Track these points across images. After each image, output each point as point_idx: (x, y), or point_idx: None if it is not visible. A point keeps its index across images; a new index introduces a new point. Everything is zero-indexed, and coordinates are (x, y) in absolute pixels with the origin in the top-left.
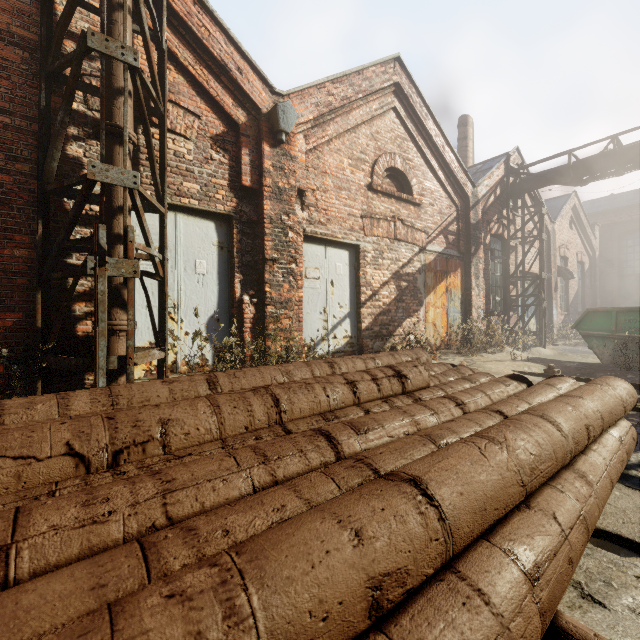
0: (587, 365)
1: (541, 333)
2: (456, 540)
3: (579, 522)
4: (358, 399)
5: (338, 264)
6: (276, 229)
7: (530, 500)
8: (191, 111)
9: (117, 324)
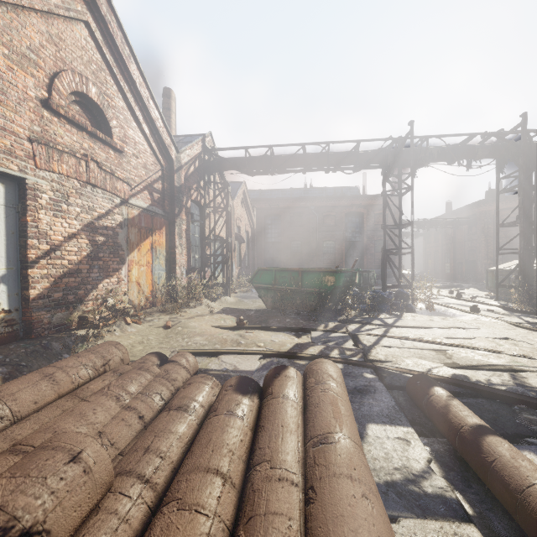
0: (261, 312)
1: (228, 285)
2: None
3: None
4: None
5: None
6: None
7: None
8: None
9: None
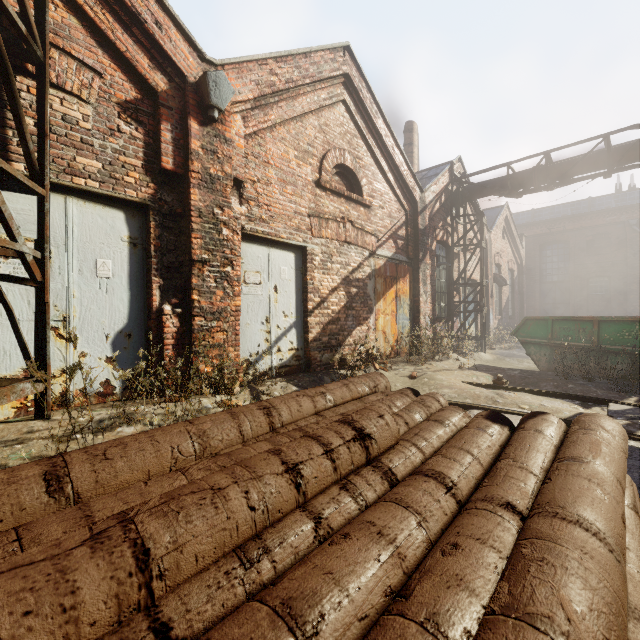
0: (529, 373)
1: (482, 338)
2: None
3: None
4: (304, 495)
5: (283, 267)
6: (207, 224)
7: None
8: (88, 65)
9: None
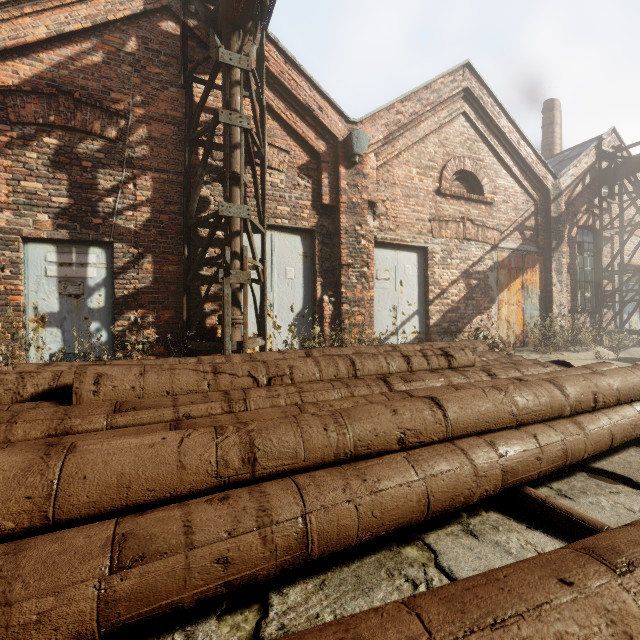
0: None
1: None
2: (454, 429)
3: (557, 444)
4: (411, 368)
5: (407, 266)
6: (350, 238)
7: (521, 427)
8: (283, 149)
9: (234, 318)
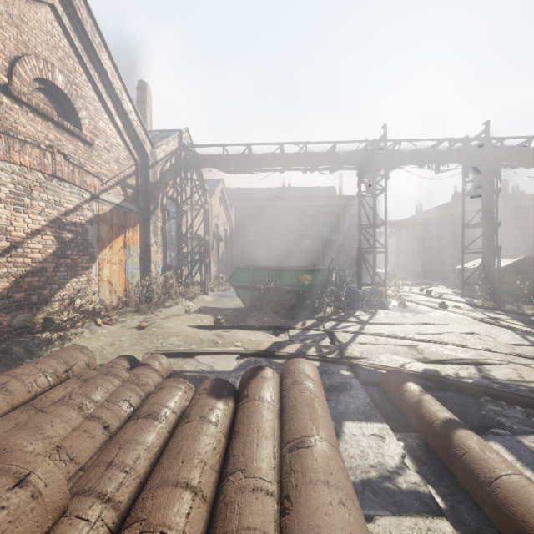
0: (239, 311)
1: (205, 284)
2: None
3: None
4: None
5: None
6: None
7: None
8: None
9: None
